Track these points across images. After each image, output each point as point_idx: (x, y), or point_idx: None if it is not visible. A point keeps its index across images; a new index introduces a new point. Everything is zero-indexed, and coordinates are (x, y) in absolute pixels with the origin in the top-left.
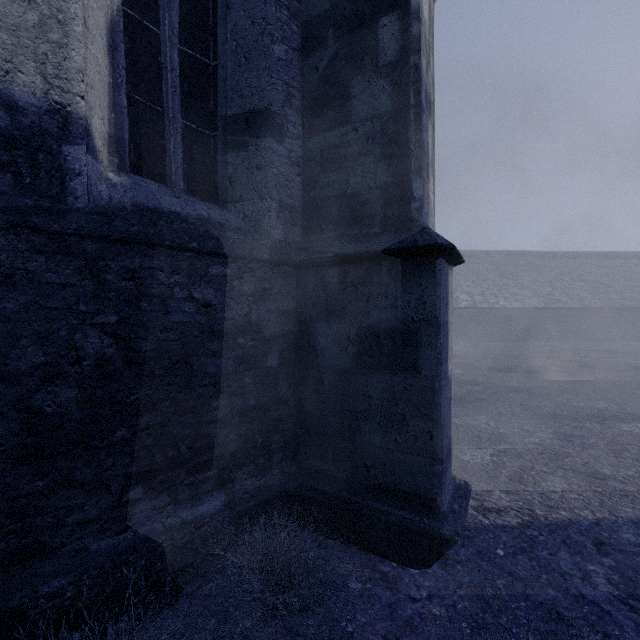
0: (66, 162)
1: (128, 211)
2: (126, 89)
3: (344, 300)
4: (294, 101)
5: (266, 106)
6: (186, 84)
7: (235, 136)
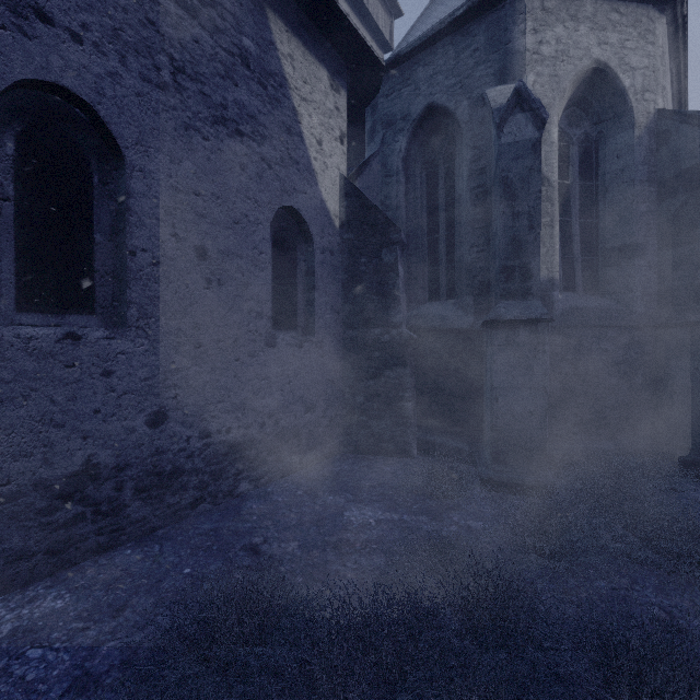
0: (553, 298)
1: (570, 312)
2: (560, 255)
3: (693, 347)
4: (651, 232)
5: (634, 242)
6: (582, 238)
7: (611, 259)
